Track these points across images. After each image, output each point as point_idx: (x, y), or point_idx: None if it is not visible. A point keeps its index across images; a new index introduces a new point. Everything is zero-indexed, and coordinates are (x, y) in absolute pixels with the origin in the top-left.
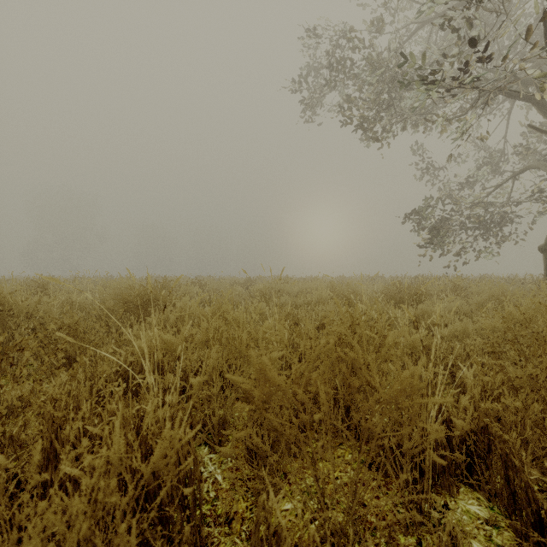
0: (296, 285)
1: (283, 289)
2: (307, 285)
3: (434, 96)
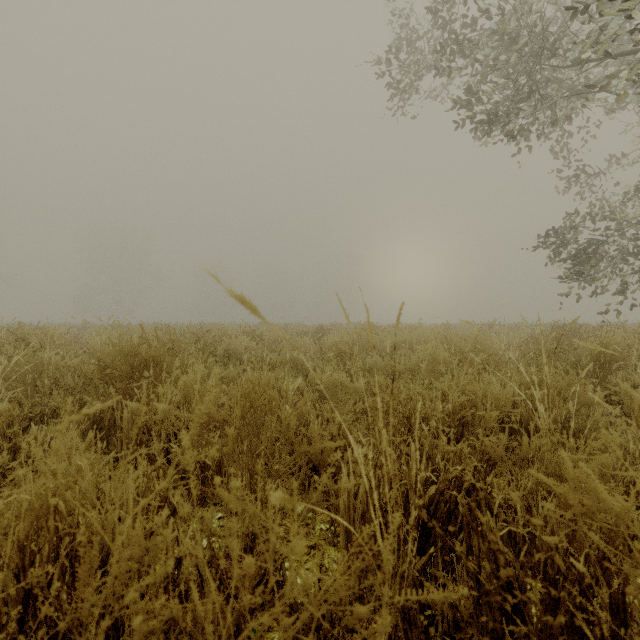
0: (387, 336)
1: (369, 343)
2: (403, 337)
3: (633, 16)
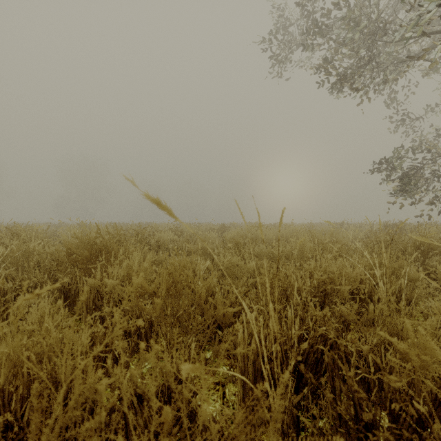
0: (269, 232)
1: (257, 236)
2: (281, 232)
3: None
